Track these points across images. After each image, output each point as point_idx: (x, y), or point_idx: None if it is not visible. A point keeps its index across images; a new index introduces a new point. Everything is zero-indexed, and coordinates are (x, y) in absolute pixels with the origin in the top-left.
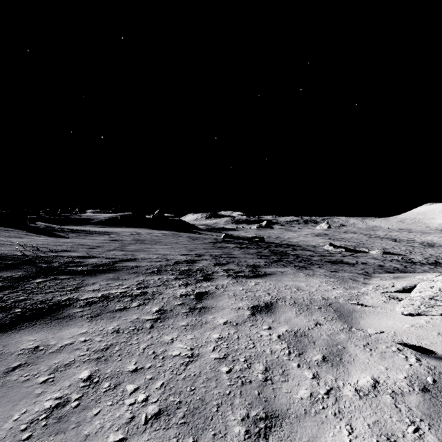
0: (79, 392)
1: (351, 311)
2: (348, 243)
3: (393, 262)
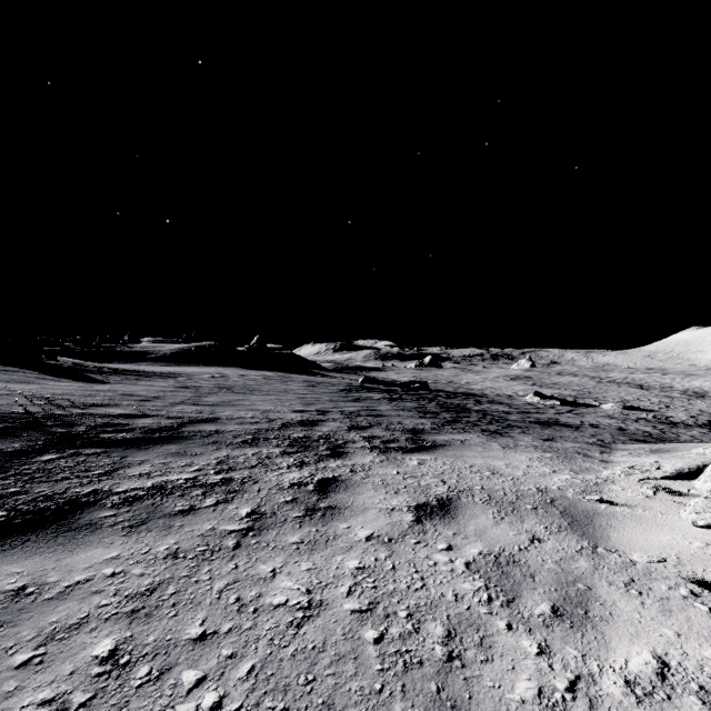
0: (89, 688)
1: (591, 513)
2: (564, 391)
3: (640, 423)
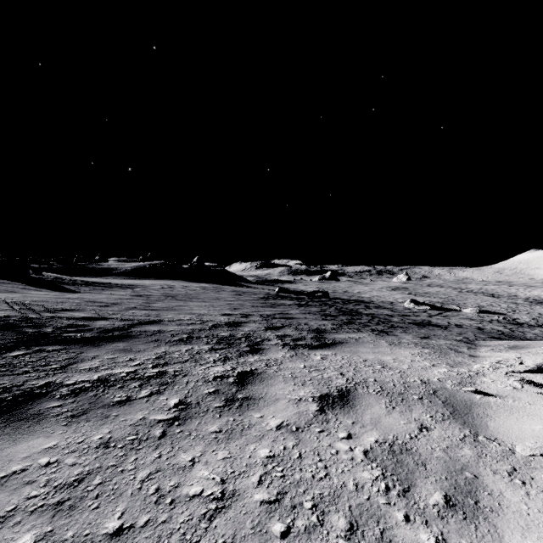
0: None
1: (469, 403)
2: (433, 299)
3: (494, 324)
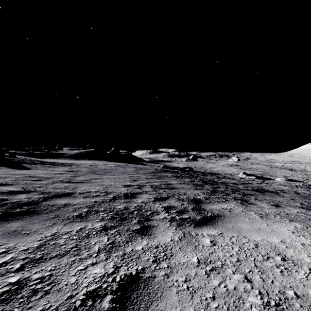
0: None
1: None
2: (256, 172)
3: (300, 189)
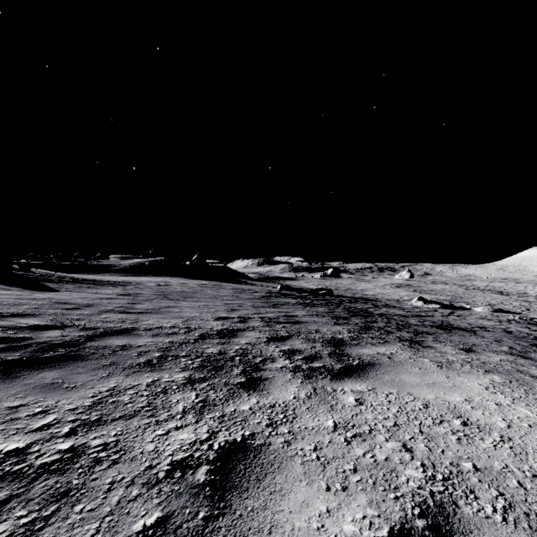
0: None
1: None
2: (440, 297)
3: (515, 325)
